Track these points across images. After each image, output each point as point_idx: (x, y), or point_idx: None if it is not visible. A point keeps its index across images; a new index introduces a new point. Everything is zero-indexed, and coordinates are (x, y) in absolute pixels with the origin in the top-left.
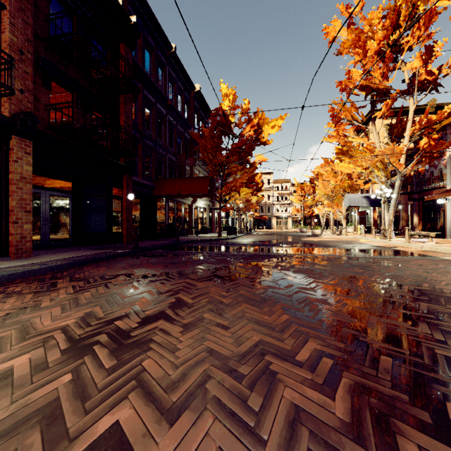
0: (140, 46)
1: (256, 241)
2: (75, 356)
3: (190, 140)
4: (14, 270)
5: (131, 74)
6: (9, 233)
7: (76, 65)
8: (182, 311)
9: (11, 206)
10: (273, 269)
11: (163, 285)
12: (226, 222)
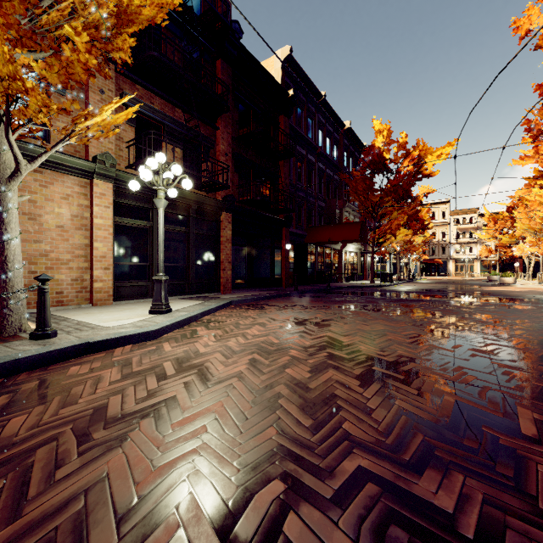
0: (294, 107)
1: (415, 289)
2: (301, 325)
3: (339, 181)
4: (236, 299)
5: (288, 139)
6: (220, 277)
7: (252, 148)
8: (342, 319)
9: (222, 259)
10: (415, 308)
11: (327, 311)
12: (383, 267)
